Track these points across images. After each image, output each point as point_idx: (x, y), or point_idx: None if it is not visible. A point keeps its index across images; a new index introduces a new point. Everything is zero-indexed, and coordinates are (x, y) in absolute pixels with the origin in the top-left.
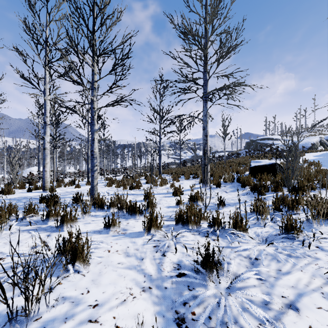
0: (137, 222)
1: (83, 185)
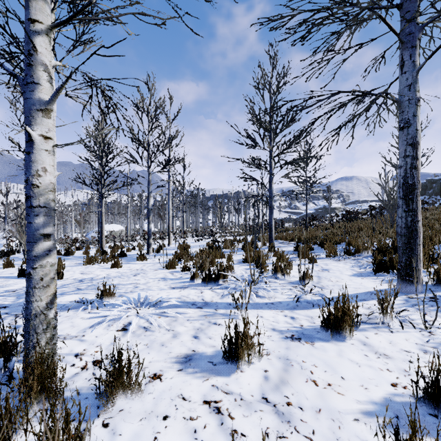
0: None
1: (134, 259)
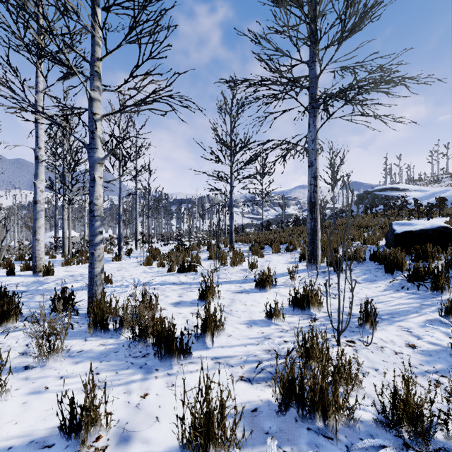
0: (170, 388)
1: (109, 261)
